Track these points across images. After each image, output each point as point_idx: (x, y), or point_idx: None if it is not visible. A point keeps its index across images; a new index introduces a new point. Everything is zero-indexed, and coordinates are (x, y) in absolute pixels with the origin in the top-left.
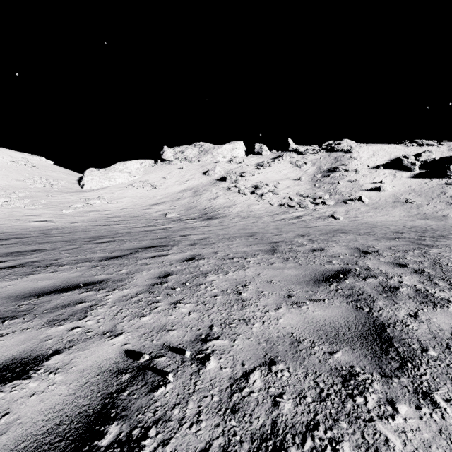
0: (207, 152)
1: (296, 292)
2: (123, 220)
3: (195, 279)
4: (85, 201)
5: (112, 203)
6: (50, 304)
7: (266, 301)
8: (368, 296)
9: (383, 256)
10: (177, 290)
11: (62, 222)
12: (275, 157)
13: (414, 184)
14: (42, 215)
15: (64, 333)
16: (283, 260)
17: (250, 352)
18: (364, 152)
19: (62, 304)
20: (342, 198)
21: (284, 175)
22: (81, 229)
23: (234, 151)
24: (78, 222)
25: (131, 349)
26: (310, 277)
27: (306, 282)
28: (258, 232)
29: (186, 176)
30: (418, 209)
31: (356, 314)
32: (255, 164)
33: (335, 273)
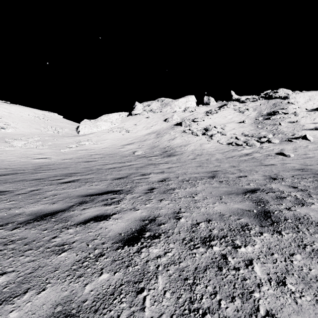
0: (167, 105)
1: None
2: (101, 157)
3: None
4: (78, 143)
5: (97, 144)
6: None
7: None
8: None
9: None
10: None
11: (56, 159)
12: (221, 105)
13: None
14: (45, 154)
15: None
16: None
17: None
18: (301, 97)
19: None
20: (286, 137)
21: (229, 119)
22: (65, 166)
23: (187, 103)
24: (67, 159)
25: None
26: None
27: None
28: (217, 170)
29: (151, 123)
30: None
31: None
32: (204, 112)
33: None
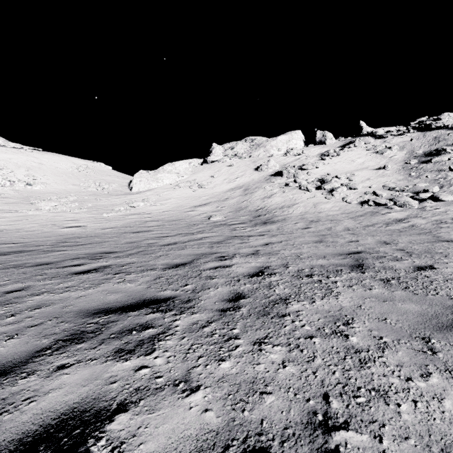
0: (259, 146)
1: None
2: (159, 225)
3: None
4: (129, 204)
5: (155, 205)
6: None
7: None
8: None
9: None
10: None
11: (94, 227)
12: (344, 144)
13: None
14: (80, 220)
15: None
16: None
17: None
18: None
19: None
20: None
21: (359, 164)
22: (102, 239)
23: (290, 142)
24: (109, 228)
25: None
26: None
27: None
28: (358, 251)
29: (236, 173)
30: None
31: None
32: (317, 154)
33: None
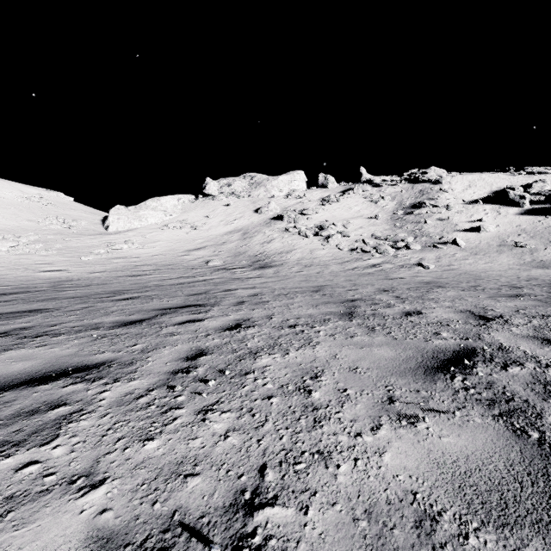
0: (259, 185)
1: (400, 393)
2: (154, 269)
3: (240, 363)
4: (109, 246)
5: (142, 248)
6: (11, 407)
7: (354, 410)
8: (525, 403)
9: (514, 325)
10: (210, 385)
11: (79, 271)
12: (344, 190)
13: (525, 223)
14: (55, 263)
15: (6, 477)
16: (367, 330)
17: (339, 548)
18: (458, 182)
19: (29, 407)
20: (431, 241)
21: (355, 212)
22: (101, 281)
23: (292, 183)
24: (98, 272)
25: (111, 526)
26: (415, 362)
27: (411, 371)
28: (326, 285)
29: (234, 214)
30: (532, 255)
31: (520, 446)
32: (319, 199)
33: (454, 356)
